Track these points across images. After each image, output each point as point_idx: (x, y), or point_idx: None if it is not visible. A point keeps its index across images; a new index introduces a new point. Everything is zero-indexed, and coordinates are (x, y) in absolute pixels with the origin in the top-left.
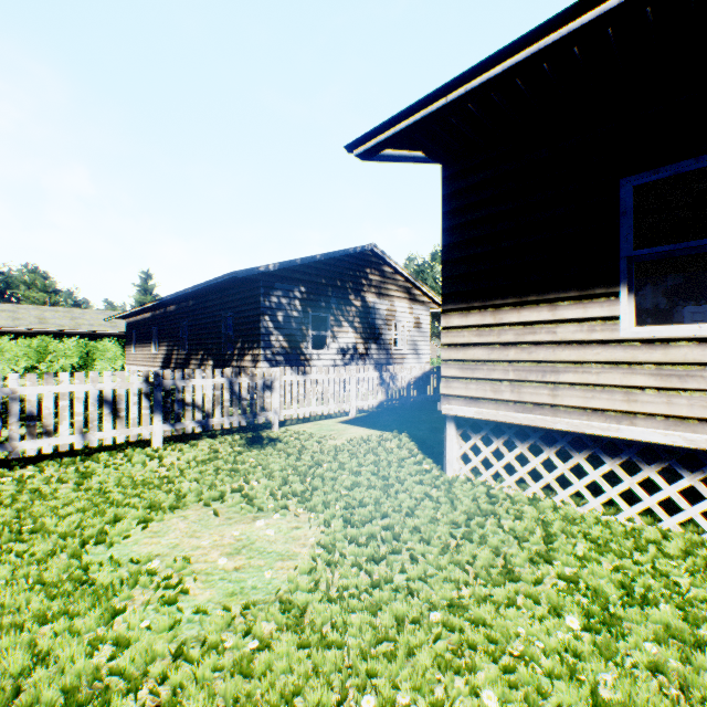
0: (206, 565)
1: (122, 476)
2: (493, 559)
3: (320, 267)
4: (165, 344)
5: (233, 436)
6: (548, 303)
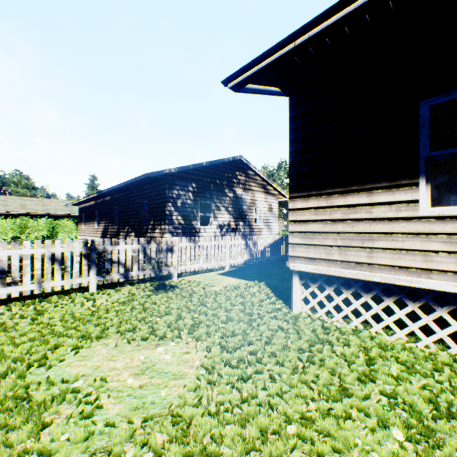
0: (118, 383)
1: (65, 313)
2: (331, 378)
3: (206, 171)
4: (103, 222)
5: (146, 284)
6: (366, 191)
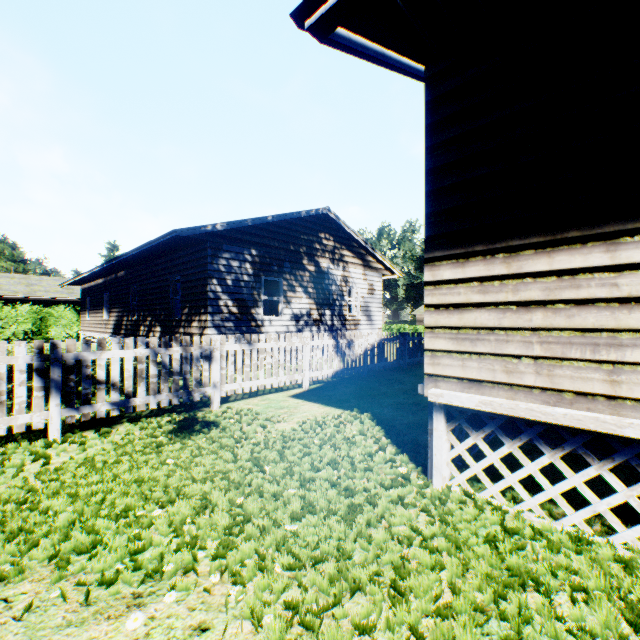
0: None
1: None
2: None
3: (273, 230)
4: (116, 310)
5: (161, 419)
6: (603, 239)
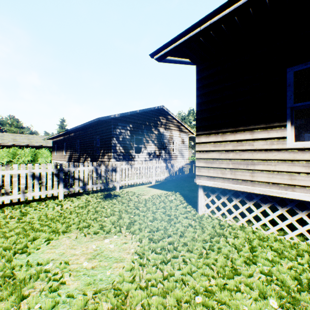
0: (77, 265)
1: (41, 215)
2: (225, 262)
3: (139, 116)
4: (69, 150)
5: (97, 194)
6: (249, 130)
